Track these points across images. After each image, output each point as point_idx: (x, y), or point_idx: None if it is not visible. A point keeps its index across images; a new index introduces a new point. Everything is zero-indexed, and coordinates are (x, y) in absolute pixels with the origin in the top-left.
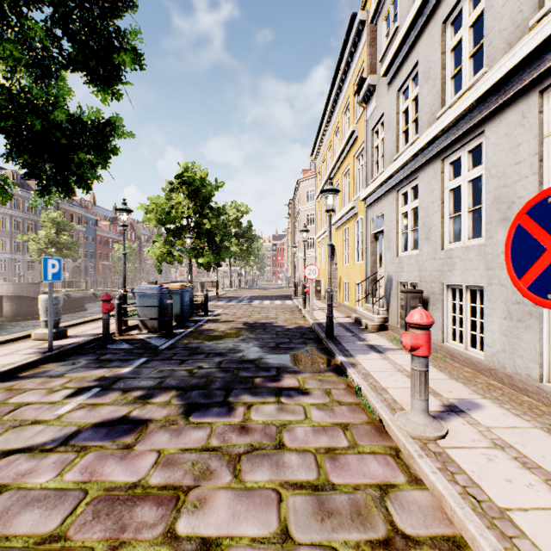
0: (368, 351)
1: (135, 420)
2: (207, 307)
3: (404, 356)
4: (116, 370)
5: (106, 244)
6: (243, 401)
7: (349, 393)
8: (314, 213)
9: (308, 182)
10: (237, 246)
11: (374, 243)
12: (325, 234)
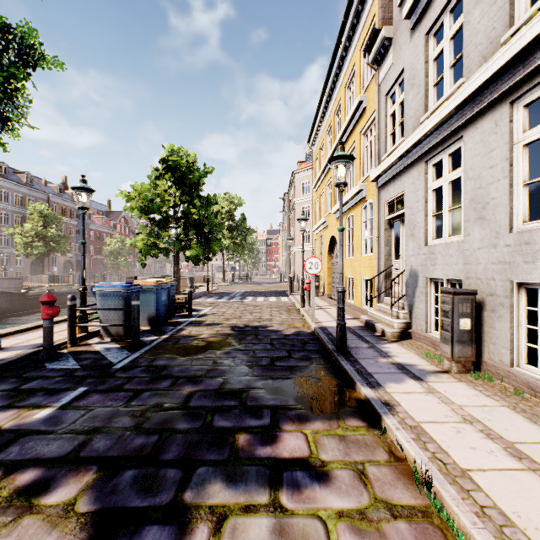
0: (401, 376)
1: None
2: (191, 307)
3: (456, 387)
4: (27, 414)
5: (99, 239)
6: (209, 503)
7: (398, 475)
8: (310, 205)
9: (304, 173)
10: (230, 240)
11: (389, 231)
12: (323, 225)
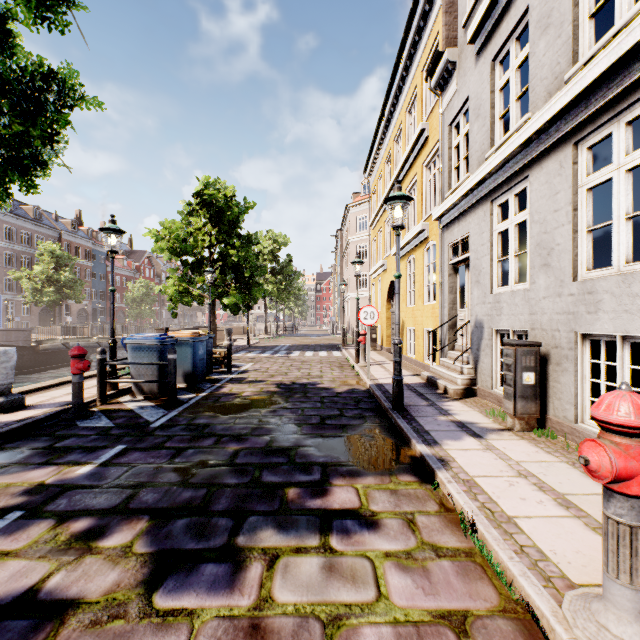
0: (460, 434)
1: (46, 603)
2: (230, 362)
3: (517, 444)
4: (68, 470)
5: (119, 283)
6: (261, 546)
7: (447, 523)
8: (367, 244)
9: (359, 207)
10: (273, 285)
11: (453, 276)
12: (382, 268)
